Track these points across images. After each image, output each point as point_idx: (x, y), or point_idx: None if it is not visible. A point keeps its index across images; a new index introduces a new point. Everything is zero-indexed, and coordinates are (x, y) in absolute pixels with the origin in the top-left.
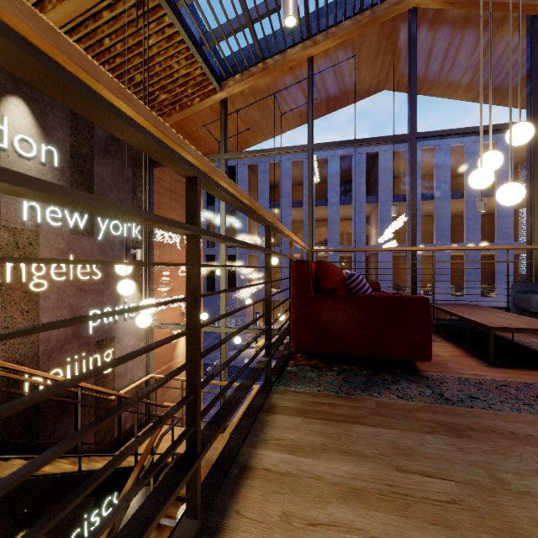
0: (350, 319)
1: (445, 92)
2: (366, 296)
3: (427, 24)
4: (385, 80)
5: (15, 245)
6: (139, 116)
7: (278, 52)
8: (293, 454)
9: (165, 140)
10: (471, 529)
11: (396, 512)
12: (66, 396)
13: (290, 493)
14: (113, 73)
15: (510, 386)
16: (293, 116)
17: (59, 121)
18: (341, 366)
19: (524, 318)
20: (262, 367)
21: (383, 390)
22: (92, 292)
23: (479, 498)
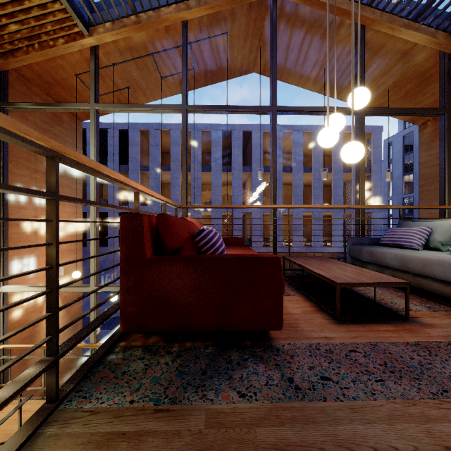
0: (193, 285)
1: (299, 81)
2: (212, 257)
3: (285, 17)
4: (254, 63)
5: None
6: None
7: (151, 8)
8: None
9: None
10: None
11: None
12: None
13: None
14: None
15: (358, 351)
16: (174, 82)
17: None
18: (184, 344)
19: (361, 269)
20: (2, 400)
21: (223, 383)
22: None
23: None
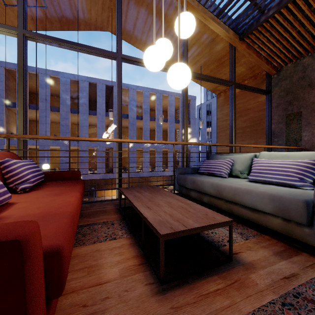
0: None
1: (144, 47)
2: None
3: None
4: (107, 22)
5: None
6: None
7: None
8: None
9: None
10: None
11: None
12: None
13: None
14: None
15: None
16: None
17: None
18: None
19: (187, 202)
20: None
21: None
22: None
23: None
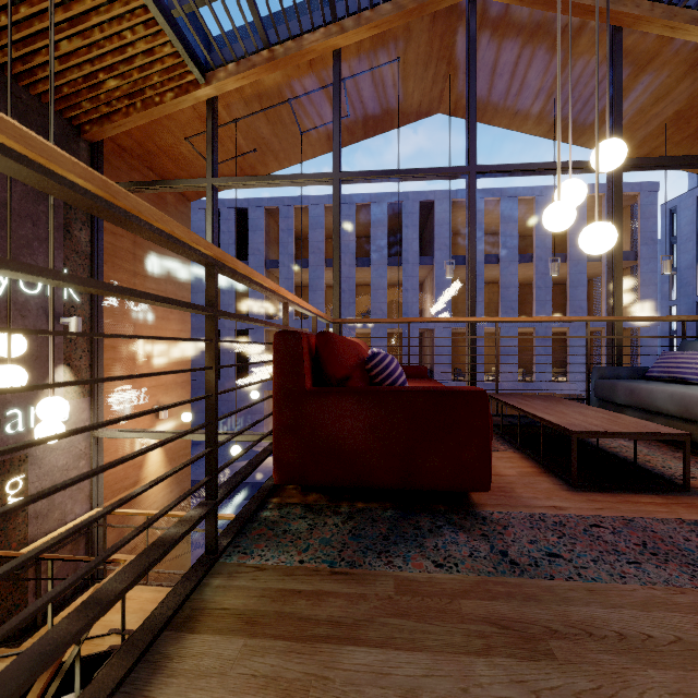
0: (368, 426)
1: (513, 121)
2: (393, 389)
3: (490, 26)
4: (439, 99)
5: None
6: None
7: (291, 37)
8: None
9: None
10: None
11: None
12: None
13: None
14: (18, 32)
15: (604, 526)
16: (319, 137)
17: None
18: (354, 504)
19: (613, 415)
20: (178, 536)
21: (413, 551)
22: None
23: None
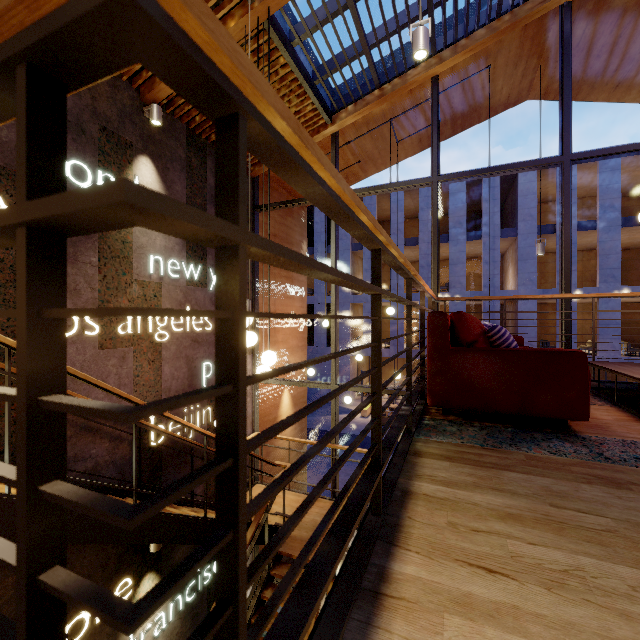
0: (494, 373)
1: (612, 94)
2: (512, 349)
3: (586, 17)
4: (528, 88)
5: (144, 297)
6: (369, 221)
7: (397, 75)
8: (448, 487)
9: (373, 230)
10: (624, 548)
11: (551, 531)
12: (183, 446)
13: (451, 511)
14: None
15: None
16: (411, 142)
17: (177, 174)
18: (483, 423)
19: None
20: (408, 414)
21: (533, 446)
22: (204, 344)
23: (635, 531)
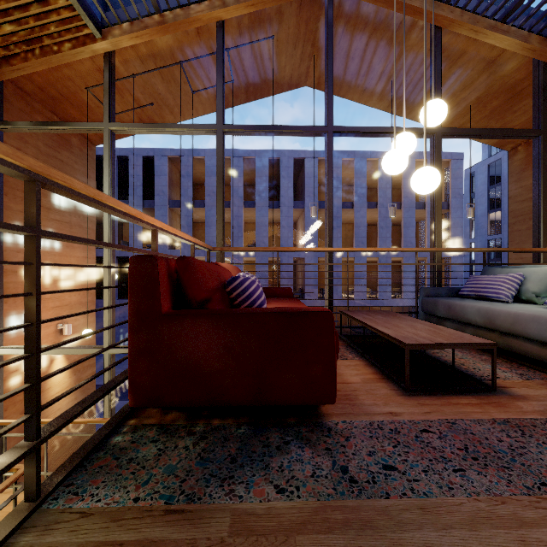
0: (222, 347)
1: (362, 97)
2: (247, 311)
3: (344, 17)
4: (306, 74)
5: None
6: None
7: (179, 5)
8: None
9: None
10: None
11: None
12: None
13: None
14: None
15: (432, 431)
16: (208, 97)
17: None
18: (210, 422)
19: (436, 327)
20: None
21: (257, 474)
22: None
23: None
